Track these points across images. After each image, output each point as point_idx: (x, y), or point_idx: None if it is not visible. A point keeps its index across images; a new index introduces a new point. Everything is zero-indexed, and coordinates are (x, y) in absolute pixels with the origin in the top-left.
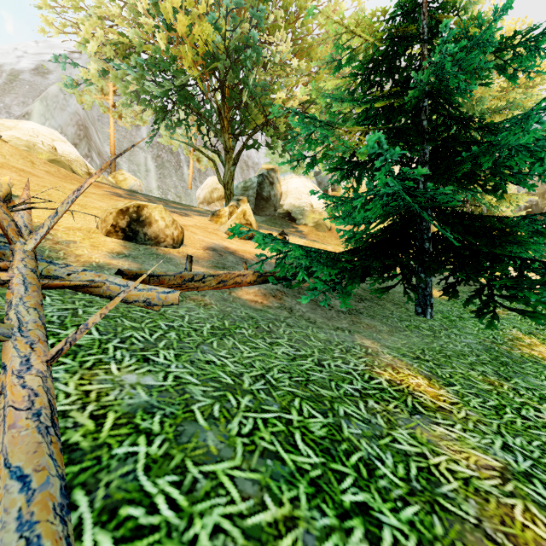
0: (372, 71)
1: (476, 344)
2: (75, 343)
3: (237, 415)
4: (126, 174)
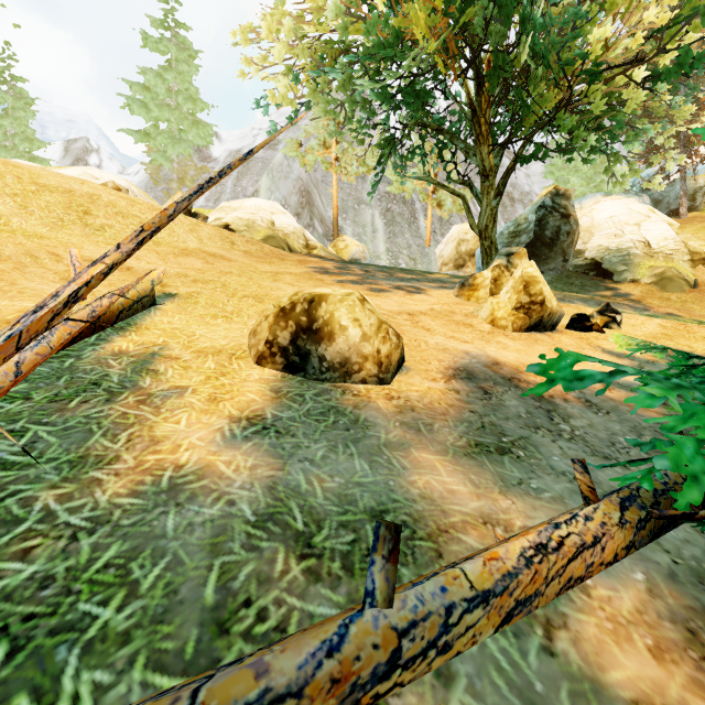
0: None
1: None
2: None
3: None
4: (348, 240)
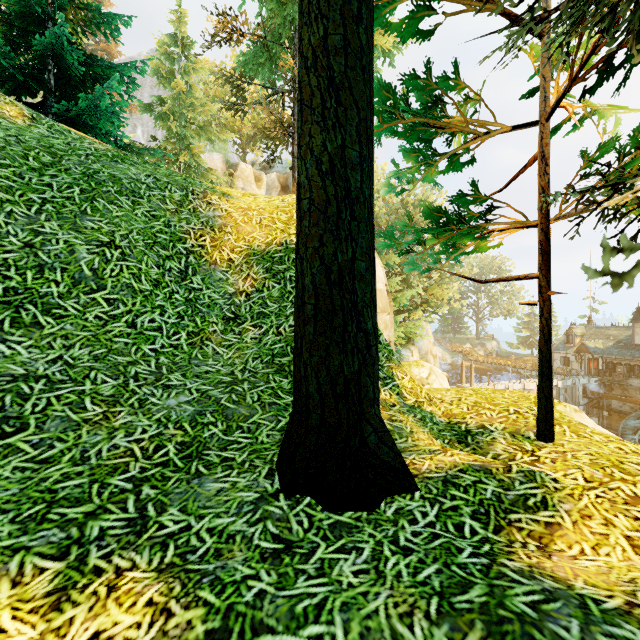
0: None
1: None
2: None
3: None
4: None
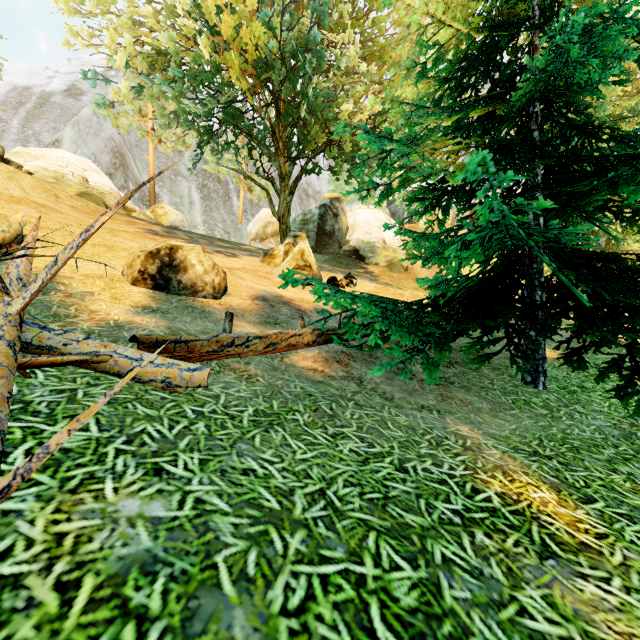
0: (465, 69)
1: (610, 427)
2: (62, 446)
3: (283, 570)
4: (167, 207)
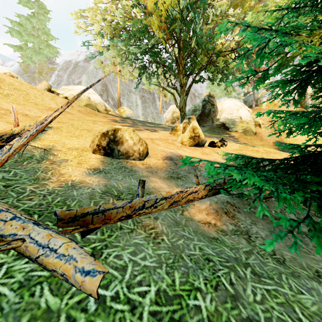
0: None
1: None
2: None
3: None
4: (125, 108)
